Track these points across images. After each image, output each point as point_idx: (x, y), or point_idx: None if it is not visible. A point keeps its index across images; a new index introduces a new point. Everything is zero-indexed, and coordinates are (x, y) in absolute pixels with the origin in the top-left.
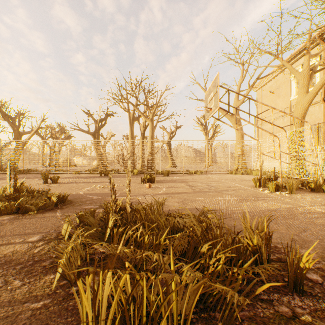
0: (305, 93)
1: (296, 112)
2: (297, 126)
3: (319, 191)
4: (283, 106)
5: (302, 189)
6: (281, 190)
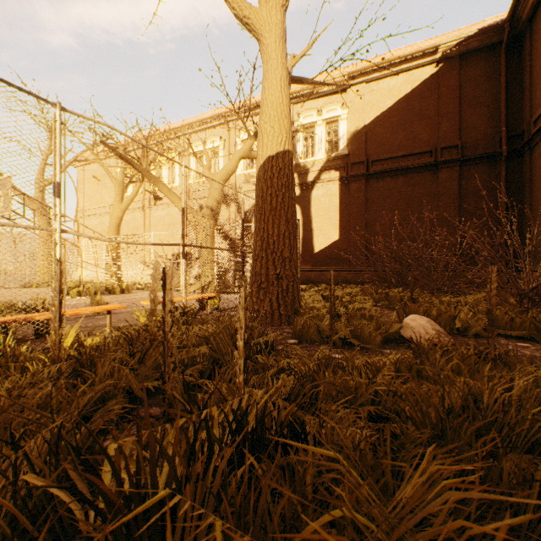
0: (121, 202)
1: (113, 219)
2: (114, 233)
3: (115, 293)
4: (110, 202)
5: (105, 294)
6: (83, 295)
